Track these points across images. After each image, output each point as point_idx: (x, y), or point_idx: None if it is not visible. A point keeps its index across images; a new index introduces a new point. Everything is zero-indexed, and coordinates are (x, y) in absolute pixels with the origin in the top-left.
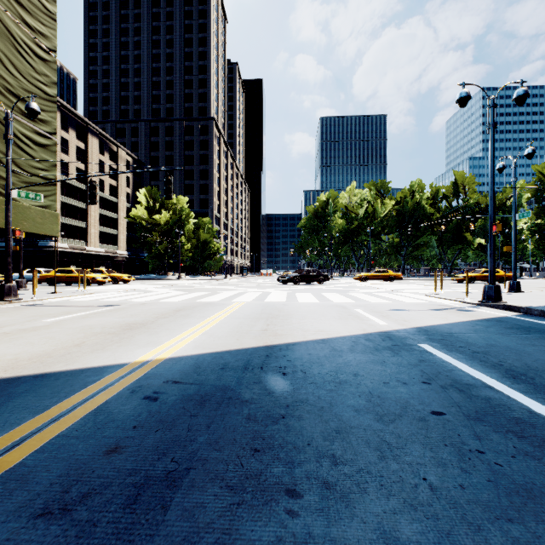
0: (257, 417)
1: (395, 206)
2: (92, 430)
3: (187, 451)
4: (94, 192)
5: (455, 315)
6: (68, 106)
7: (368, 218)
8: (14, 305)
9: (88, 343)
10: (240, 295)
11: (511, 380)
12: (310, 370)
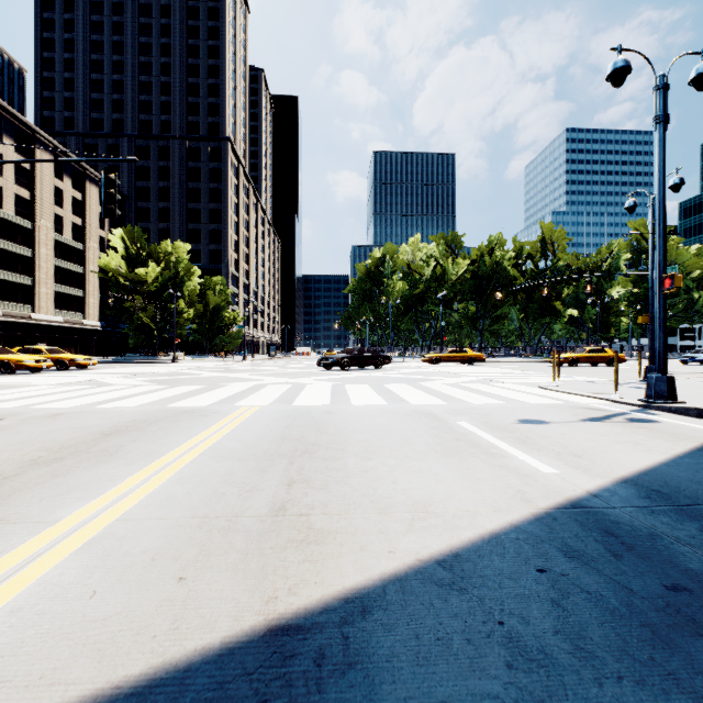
0: None
1: (470, 266)
2: None
3: None
4: None
5: (644, 434)
6: (1, 102)
7: (436, 281)
8: None
9: None
10: (255, 390)
11: None
12: None
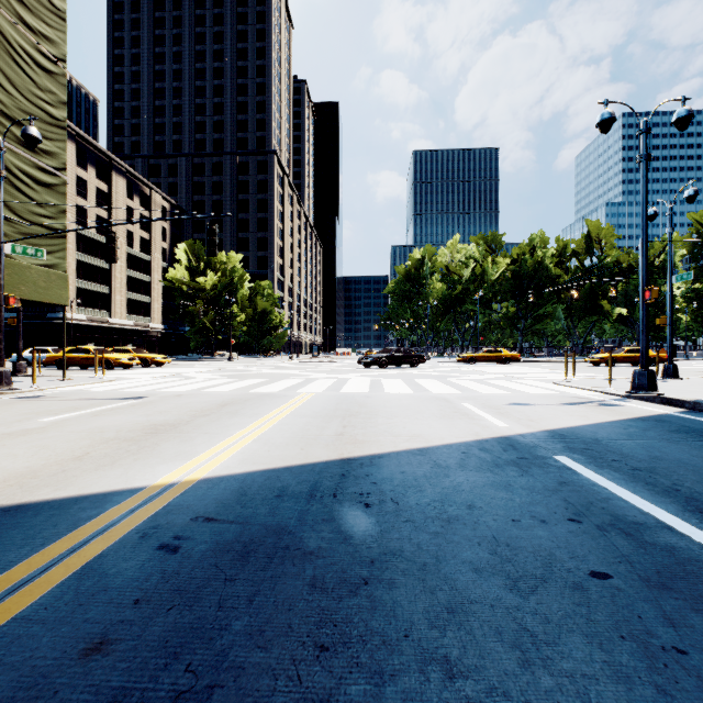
0: (326, 583)
1: (510, 266)
2: (69, 608)
3: (213, 650)
4: (114, 247)
5: (597, 412)
6: (86, 136)
7: (475, 281)
8: (6, 397)
9: (94, 455)
10: (308, 382)
11: (697, 515)
12: (404, 499)
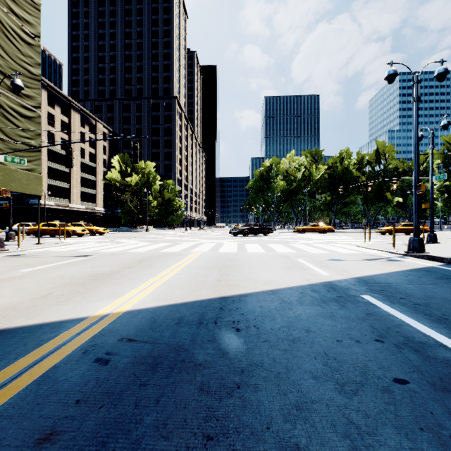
0: (210, 387)
1: (327, 170)
2: (30, 406)
3: (130, 440)
4: (71, 157)
5: (387, 265)
6: (54, 87)
7: (305, 180)
8: (0, 255)
9: (55, 294)
10: (197, 245)
11: None
12: (263, 326)
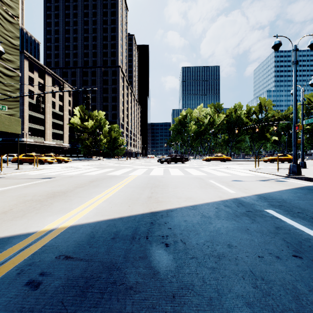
0: None
1: (226, 118)
2: None
3: None
4: (39, 104)
5: (276, 184)
6: (33, 58)
7: (210, 125)
8: None
9: (14, 210)
10: (134, 170)
11: None
12: (189, 240)
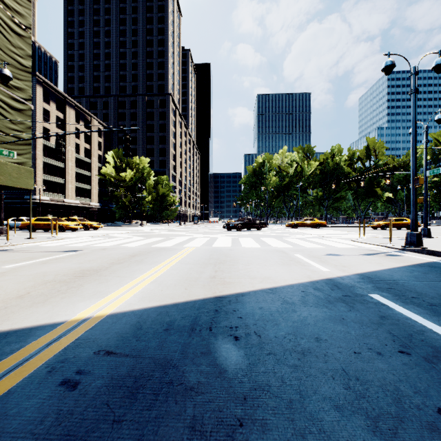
0: (205, 425)
1: (319, 166)
2: None
3: None
4: (61, 149)
5: (387, 260)
6: (49, 83)
7: (297, 176)
8: None
9: (33, 294)
10: (191, 240)
11: None
12: (265, 333)
